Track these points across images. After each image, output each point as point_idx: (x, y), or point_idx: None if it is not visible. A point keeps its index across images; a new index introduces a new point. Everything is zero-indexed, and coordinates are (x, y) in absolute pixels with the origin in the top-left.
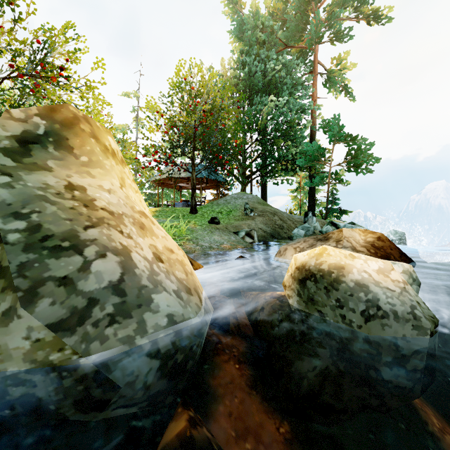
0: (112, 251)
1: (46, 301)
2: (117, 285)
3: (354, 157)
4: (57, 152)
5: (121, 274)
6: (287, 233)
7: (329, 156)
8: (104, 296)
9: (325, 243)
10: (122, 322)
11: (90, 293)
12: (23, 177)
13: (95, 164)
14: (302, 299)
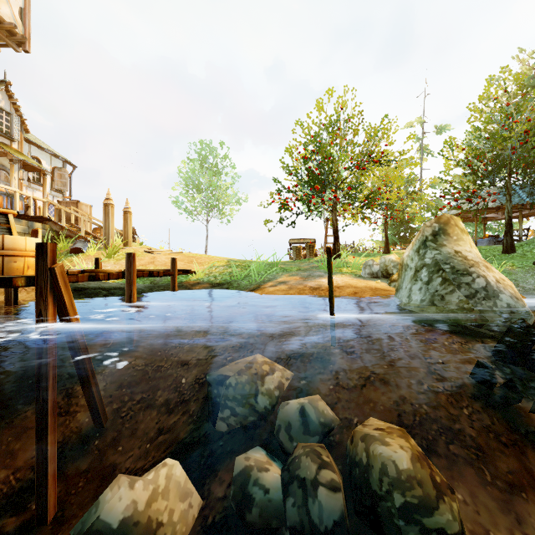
0: (481, 276)
1: (463, 289)
2: (484, 288)
3: None
4: (444, 237)
5: (486, 284)
6: None
7: None
8: (480, 290)
9: None
10: (487, 301)
11: (475, 289)
12: (441, 250)
13: (460, 240)
14: None
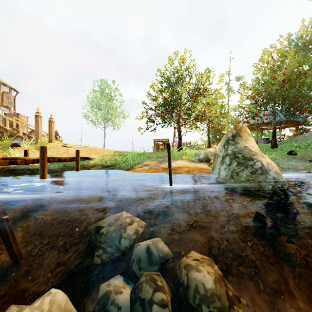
0: (258, 161)
1: (249, 168)
2: (260, 168)
3: None
4: (239, 138)
5: (261, 166)
6: None
7: None
8: (258, 169)
9: None
10: (262, 175)
11: (256, 168)
12: (237, 146)
13: (247, 139)
14: None
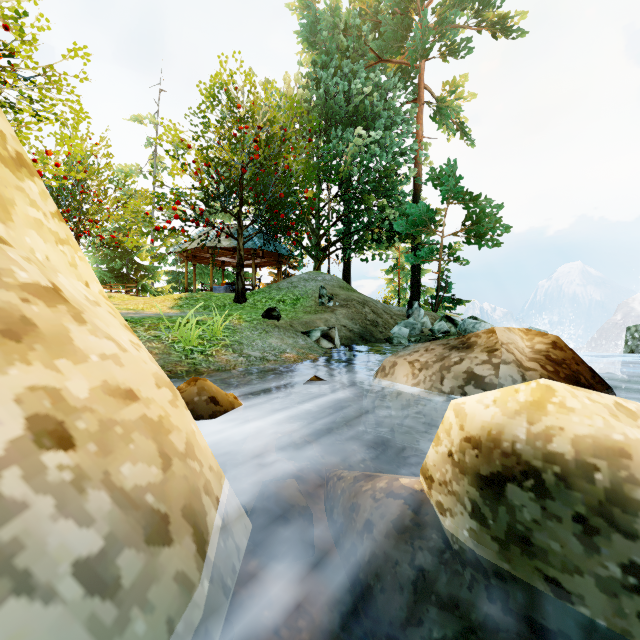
0: None
1: None
2: None
3: (476, 223)
4: None
5: None
6: (384, 332)
7: (440, 221)
8: None
9: (468, 354)
10: None
11: None
12: None
13: None
14: (490, 532)
